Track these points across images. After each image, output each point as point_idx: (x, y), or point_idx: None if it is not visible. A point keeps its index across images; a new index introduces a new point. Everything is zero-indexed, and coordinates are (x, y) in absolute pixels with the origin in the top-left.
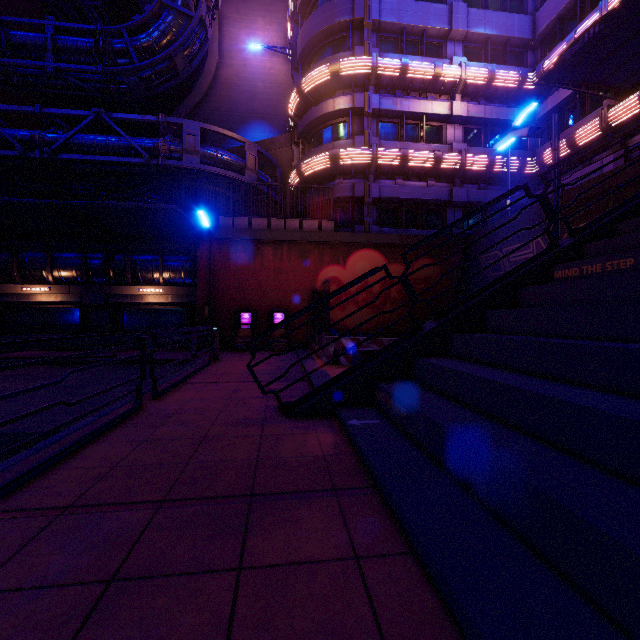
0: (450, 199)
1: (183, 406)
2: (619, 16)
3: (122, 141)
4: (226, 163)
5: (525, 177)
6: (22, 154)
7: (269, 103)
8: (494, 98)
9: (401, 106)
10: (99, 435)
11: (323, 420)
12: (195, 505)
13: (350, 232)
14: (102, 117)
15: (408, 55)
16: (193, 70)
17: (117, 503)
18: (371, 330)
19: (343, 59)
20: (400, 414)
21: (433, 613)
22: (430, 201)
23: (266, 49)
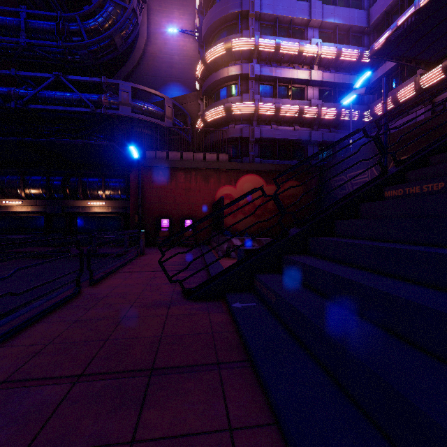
0: (310, 139)
1: (111, 291)
2: (429, 10)
3: (75, 96)
4: (150, 112)
5: (362, 124)
6: (1, 104)
7: (182, 70)
8: (341, 68)
9: (275, 73)
10: (42, 316)
11: (215, 302)
12: (105, 379)
13: (239, 162)
14: (60, 78)
15: (280, 37)
16: (129, 47)
17: (43, 378)
18: (254, 232)
19: (234, 39)
20: (271, 299)
21: None
22: (296, 140)
23: (180, 32)
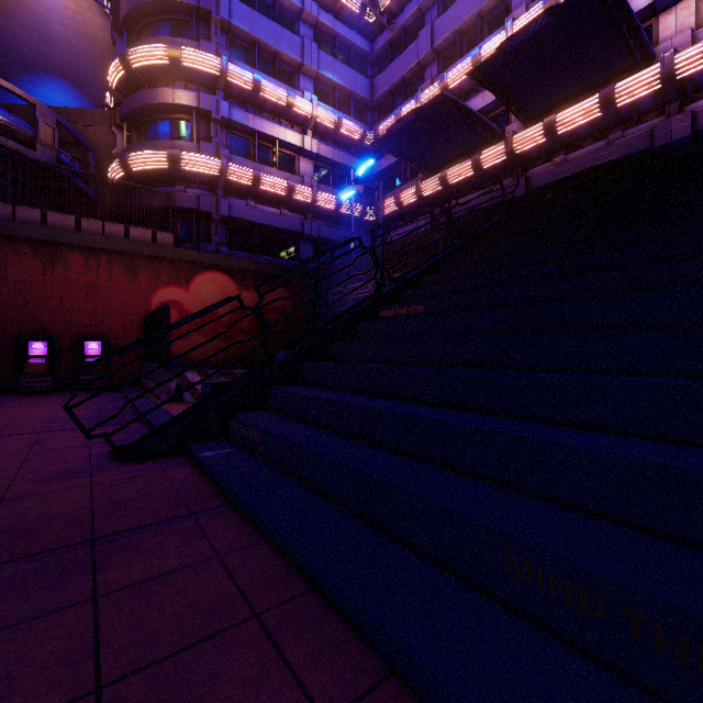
0: (302, 231)
1: None
2: (426, 113)
3: None
4: (1, 125)
5: (366, 223)
6: None
7: (74, 59)
8: (341, 144)
9: (254, 123)
10: None
11: (170, 458)
12: (14, 566)
13: (195, 250)
14: None
15: (261, 72)
16: None
17: None
18: (220, 362)
19: (186, 47)
20: (254, 439)
21: (281, 569)
22: (283, 230)
23: None
